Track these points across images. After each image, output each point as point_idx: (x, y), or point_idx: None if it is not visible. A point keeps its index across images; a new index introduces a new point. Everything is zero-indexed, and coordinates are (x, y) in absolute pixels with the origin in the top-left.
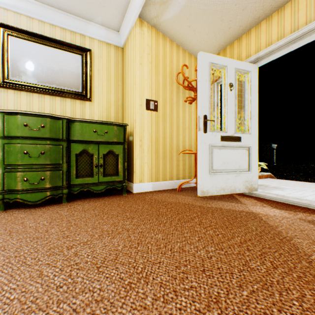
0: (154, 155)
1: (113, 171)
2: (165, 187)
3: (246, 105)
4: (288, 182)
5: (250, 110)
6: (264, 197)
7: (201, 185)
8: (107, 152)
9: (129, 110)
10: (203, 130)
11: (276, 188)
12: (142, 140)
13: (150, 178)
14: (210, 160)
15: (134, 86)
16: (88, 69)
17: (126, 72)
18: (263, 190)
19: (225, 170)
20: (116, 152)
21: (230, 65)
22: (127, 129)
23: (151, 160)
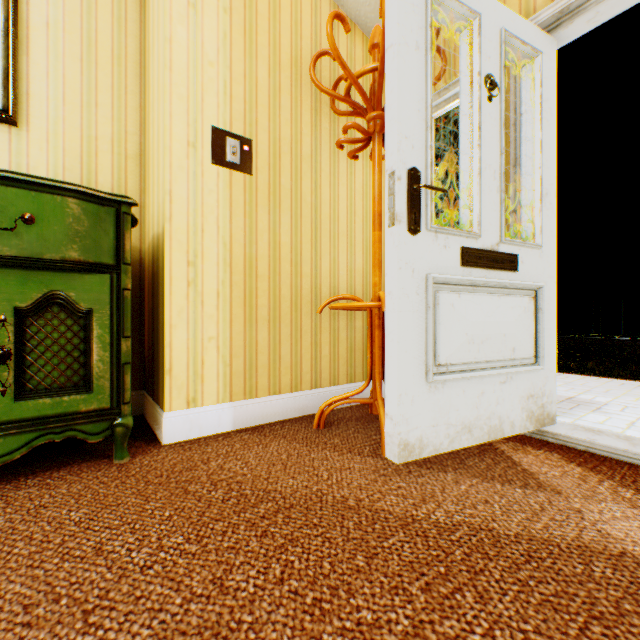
0: (241, 315)
1: (68, 375)
2: (277, 415)
3: (525, 159)
4: (585, 382)
5: (540, 175)
6: (587, 446)
7: (399, 424)
8: (36, 300)
9: (156, 161)
10: (408, 223)
11: (578, 403)
12: (199, 262)
13: (226, 391)
14: (430, 330)
15: (167, 76)
16: (0, 9)
17: (150, 44)
18: (556, 414)
19: (473, 364)
20: (82, 301)
21: (487, 15)
22: (151, 228)
23: (231, 329)
